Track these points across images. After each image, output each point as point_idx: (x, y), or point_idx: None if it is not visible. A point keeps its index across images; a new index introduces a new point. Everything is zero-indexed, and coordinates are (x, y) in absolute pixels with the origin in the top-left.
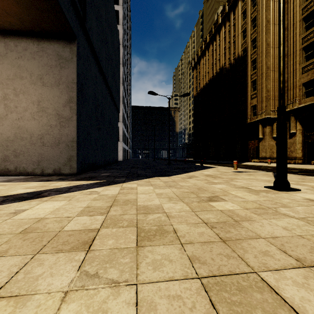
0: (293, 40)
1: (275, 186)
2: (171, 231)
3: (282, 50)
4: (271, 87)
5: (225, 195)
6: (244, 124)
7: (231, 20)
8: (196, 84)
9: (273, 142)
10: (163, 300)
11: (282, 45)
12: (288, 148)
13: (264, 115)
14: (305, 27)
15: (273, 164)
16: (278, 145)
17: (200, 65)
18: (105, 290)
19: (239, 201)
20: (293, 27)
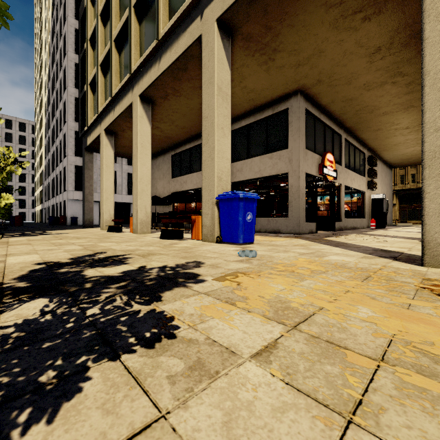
0: None
1: None
2: None
3: None
4: None
5: None
6: None
7: None
8: None
9: None
10: None
11: None
12: None
13: None
14: None
15: None
16: None
17: None
18: None
19: None
20: None
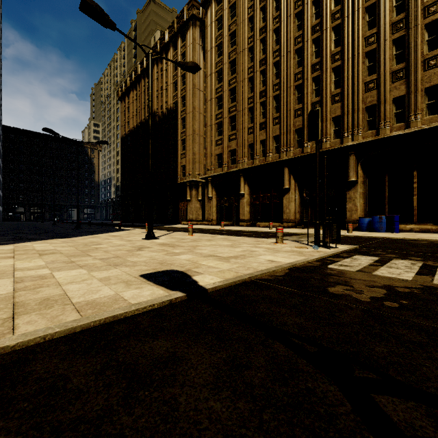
0: (210, 114)
1: (146, 237)
2: (59, 253)
3: (150, 153)
4: (197, 150)
5: (107, 243)
6: (175, 184)
7: (163, 63)
8: (124, 122)
9: (199, 204)
10: (52, 258)
11: (150, 150)
12: (207, 211)
13: (191, 177)
14: (218, 106)
15: (195, 226)
16: (148, 212)
17: (129, 98)
18: (30, 259)
19: (111, 244)
20: (210, 102)
